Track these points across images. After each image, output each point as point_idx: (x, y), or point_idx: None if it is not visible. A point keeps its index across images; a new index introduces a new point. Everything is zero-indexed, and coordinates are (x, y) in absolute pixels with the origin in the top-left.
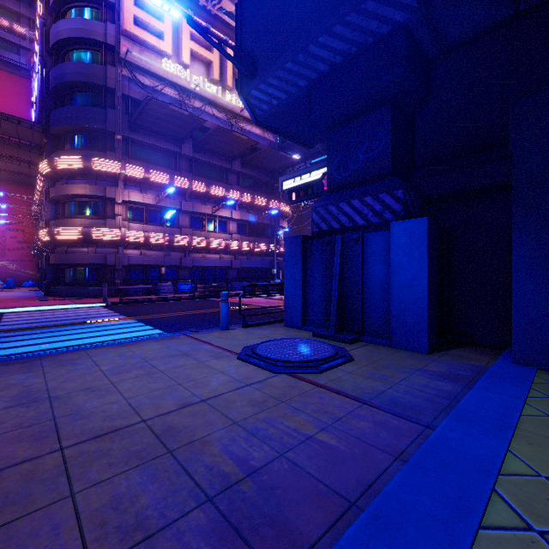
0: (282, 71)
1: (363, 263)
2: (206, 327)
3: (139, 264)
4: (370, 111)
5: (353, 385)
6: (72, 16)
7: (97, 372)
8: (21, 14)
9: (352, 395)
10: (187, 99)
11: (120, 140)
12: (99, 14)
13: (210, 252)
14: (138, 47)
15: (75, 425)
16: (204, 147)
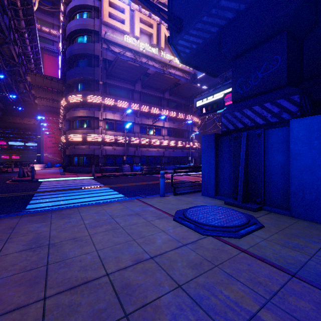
0: (200, 23)
1: (264, 152)
2: (150, 193)
3: (111, 154)
4: (267, 40)
5: (274, 253)
6: (77, 18)
7: (81, 225)
8: (54, 24)
9: (276, 264)
10: (138, 57)
11: (101, 84)
12: (91, 14)
13: (151, 147)
14: (111, 30)
15: (59, 272)
16: (148, 85)
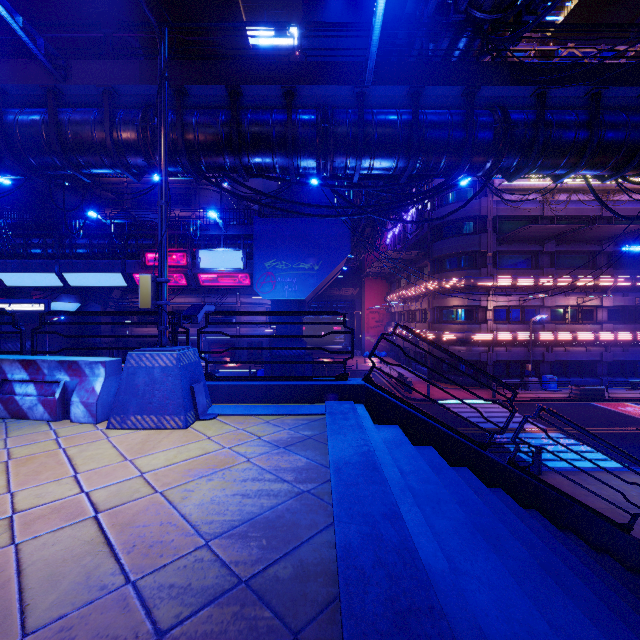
0: None
1: None
2: None
3: (504, 360)
4: None
5: None
6: None
7: (634, 496)
8: None
9: None
10: (549, 196)
11: (490, 256)
12: None
13: (574, 345)
14: None
15: None
16: (568, 239)
